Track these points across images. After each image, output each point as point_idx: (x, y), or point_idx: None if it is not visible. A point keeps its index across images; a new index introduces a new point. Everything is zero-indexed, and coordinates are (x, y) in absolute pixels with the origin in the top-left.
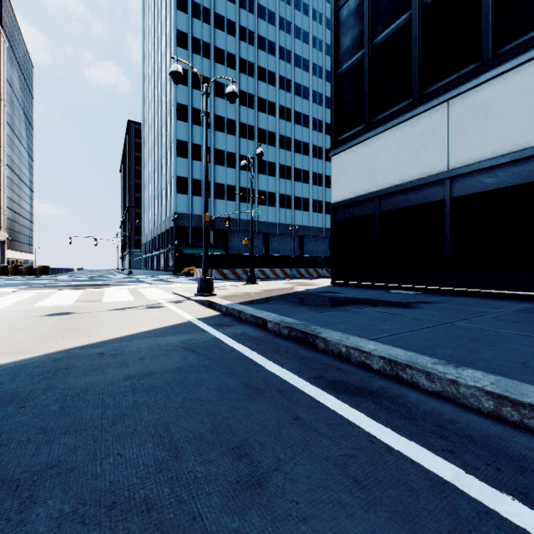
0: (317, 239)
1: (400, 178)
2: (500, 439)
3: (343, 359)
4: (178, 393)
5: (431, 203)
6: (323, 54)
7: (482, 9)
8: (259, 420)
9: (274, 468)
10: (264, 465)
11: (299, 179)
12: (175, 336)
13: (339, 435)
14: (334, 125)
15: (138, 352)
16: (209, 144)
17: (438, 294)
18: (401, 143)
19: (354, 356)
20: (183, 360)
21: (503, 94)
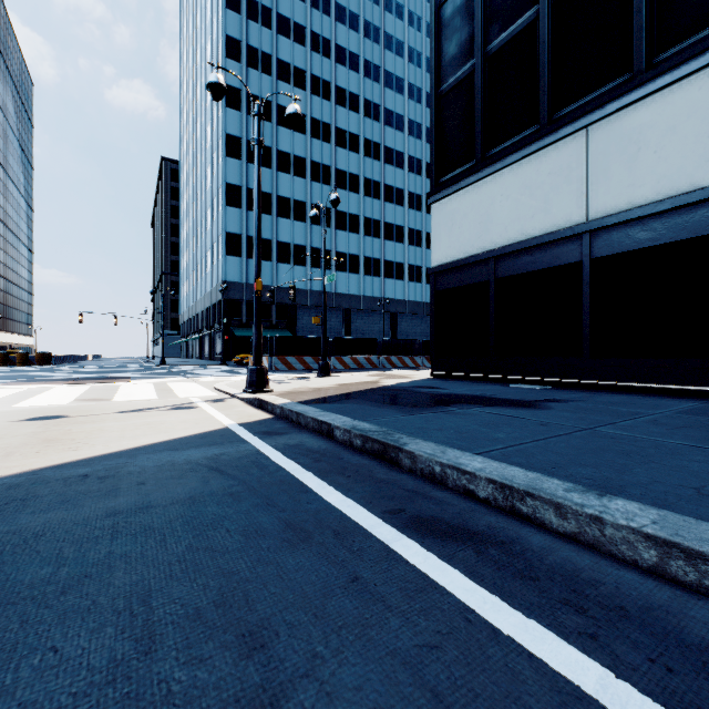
0: (415, 317)
1: (522, 233)
2: (668, 613)
3: (436, 482)
4: (181, 538)
5: (565, 266)
6: (422, 71)
7: (633, 2)
8: (295, 583)
9: (303, 672)
10: (287, 668)
11: (391, 238)
12: (200, 449)
13: (417, 608)
14: (434, 162)
15: (140, 473)
16: (269, 190)
17: (574, 389)
18: (525, 185)
19: (451, 479)
20: (203, 485)
21: (661, 118)
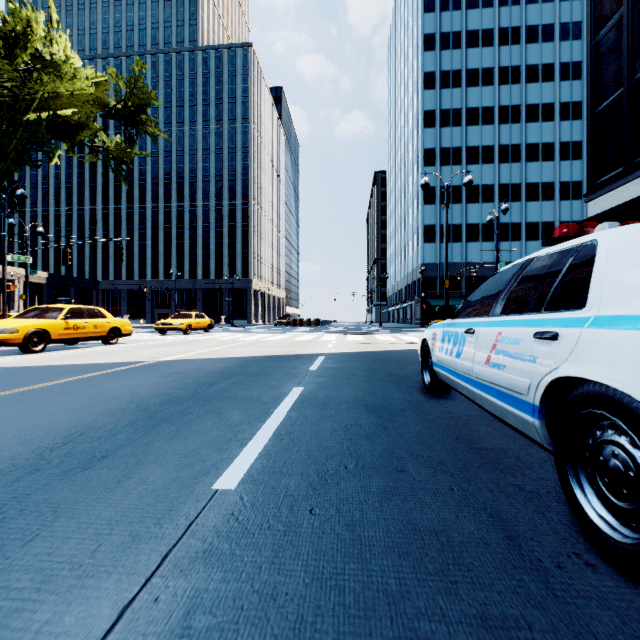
0: None
1: None
2: None
3: None
4: None
5: None
6: None
7: None
8: None
9: None
10: None
11: None
12: None
13: None
14: (590, 169)
15: (410, 352)
16: (459, 183)
17: None
18: None
19: None
20: None
21: None
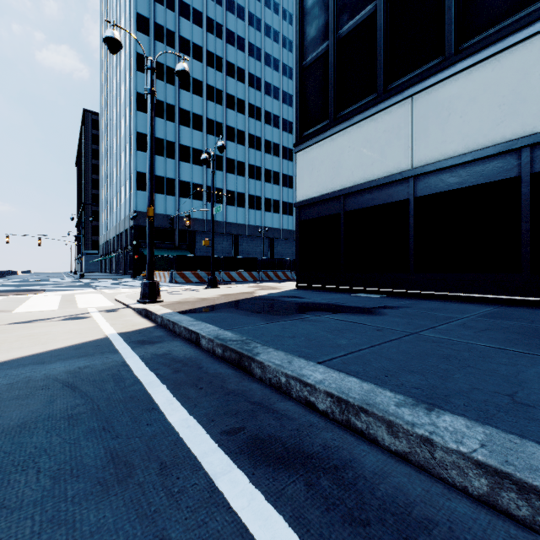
0: (287, 241)
1: (365, 177)
2: None
3: (282, 392)
4: None
5: (396, 202)
6: (293, 55)
7: (445, 2)
8: None
9: None
10: None
11: (270, 180)
12: (67, 362)
13: None
14: (299, 119)
15: None
16: (173, 139)
17: (402, 297)
18: (366, 139)
19: (295, 389)
20: (46, 406)
21: (465, 91)
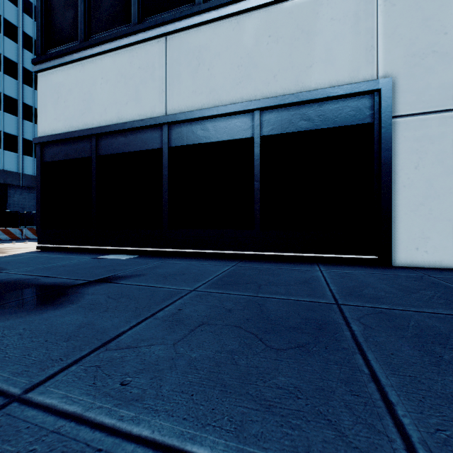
0: None
1: (119, 116)
2: None
3: None
4: None
5: (152, 151)
6: None
7: None
8: None
9: None
10: None
11: None
12: None
13: None
14: (41, 29)
15: None
16: None
17: (156, 257)
18: (121, 73)
19: None
20: None
21: (212, 44)
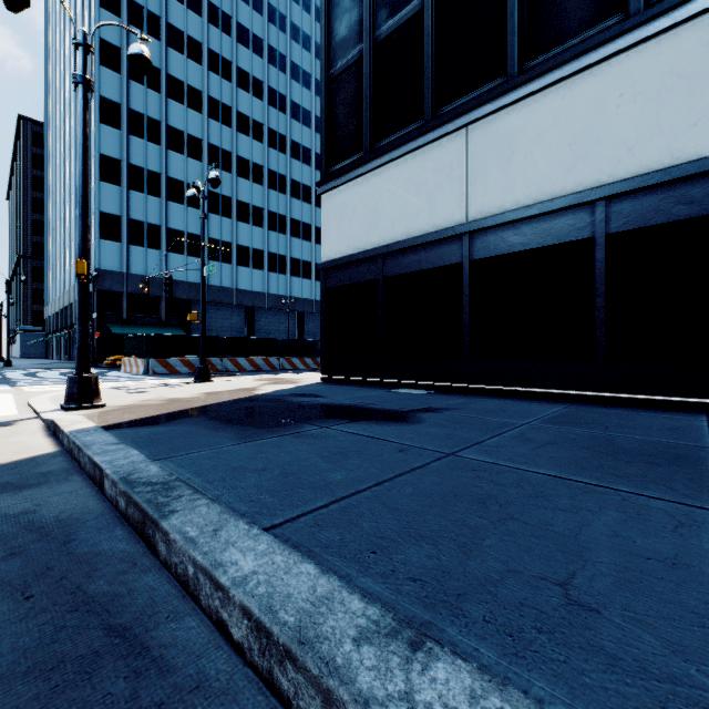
0: None
1: (409, 231)
2: None
3: (189, 593)
4: None
5: (447, 267)
6: None
7: (507, 5)
8: None
9: None
10: None
11: (298, 235)
12: None
13: None
14: (324, 149)
15: None
16: (157, 169)
17: (455, 393)
18: (411, 180)
19: (204, 592)
20: None
21: (531, 123)
